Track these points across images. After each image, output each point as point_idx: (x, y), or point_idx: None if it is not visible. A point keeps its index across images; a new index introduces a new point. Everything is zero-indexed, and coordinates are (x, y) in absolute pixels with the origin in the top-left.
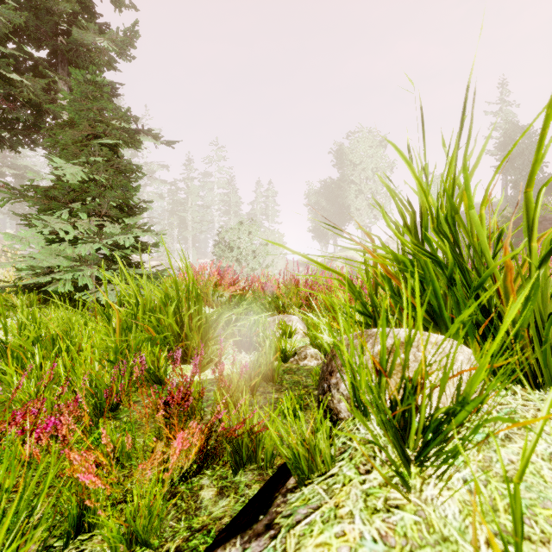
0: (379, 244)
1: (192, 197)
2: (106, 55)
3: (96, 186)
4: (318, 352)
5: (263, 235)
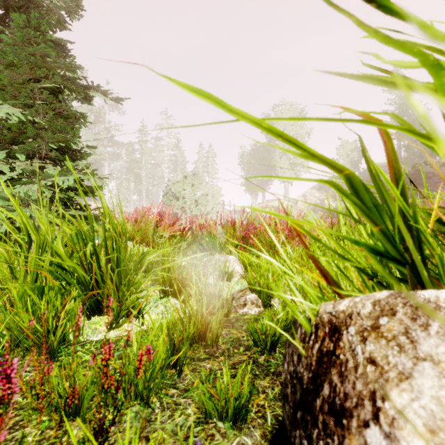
0: (298, 196)
1: (146, 157)
2: (56, 13)
3: (34, 127)
4: (259, 297)
5: (204, 188)
